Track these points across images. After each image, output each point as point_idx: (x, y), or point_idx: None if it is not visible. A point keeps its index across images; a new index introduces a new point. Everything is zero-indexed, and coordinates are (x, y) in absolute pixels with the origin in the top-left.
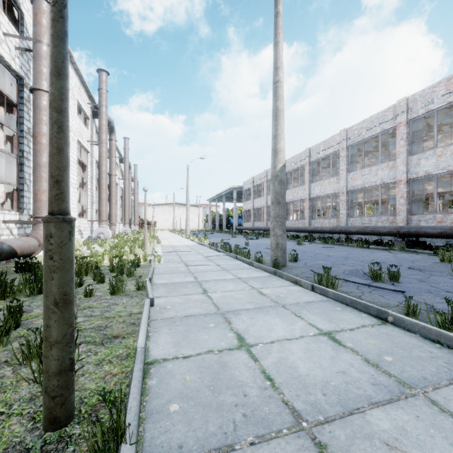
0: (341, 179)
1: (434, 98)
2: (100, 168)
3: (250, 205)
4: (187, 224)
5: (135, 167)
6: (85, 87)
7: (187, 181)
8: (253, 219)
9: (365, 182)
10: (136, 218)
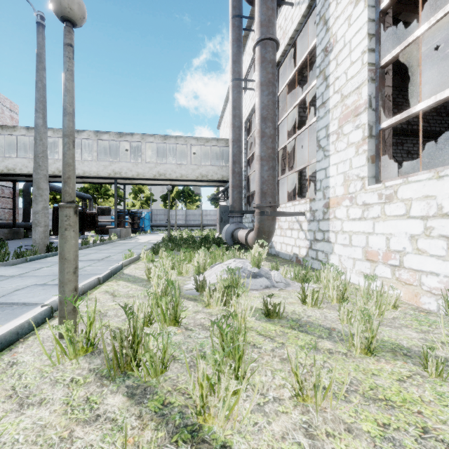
0: None
1: None
2: None
3: None
4: None
5: None
6: None
7: None
8: None
9: None
10: None
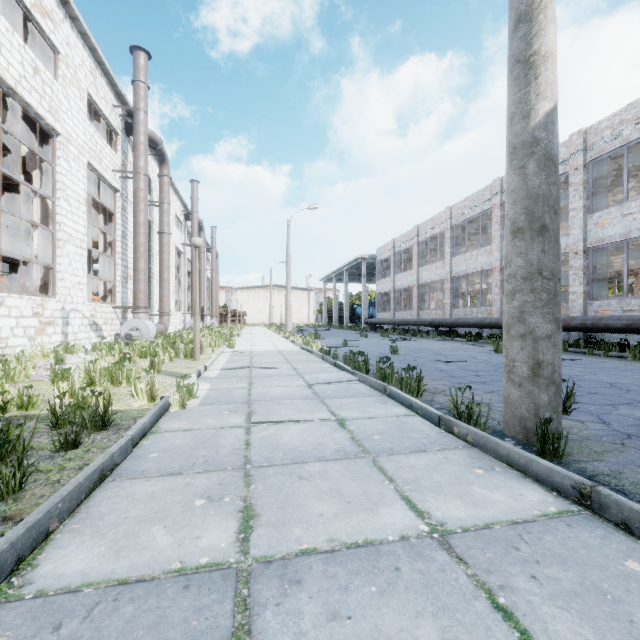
0: (572, 227)
1: None
2: (134, 216)
3: (389, 285)
4: (288, 314)
5: (213, 230)
6: (107, 75)
7: (287, 246)
8: (393, 307)
9: (631, 229)
10: (215, 306)
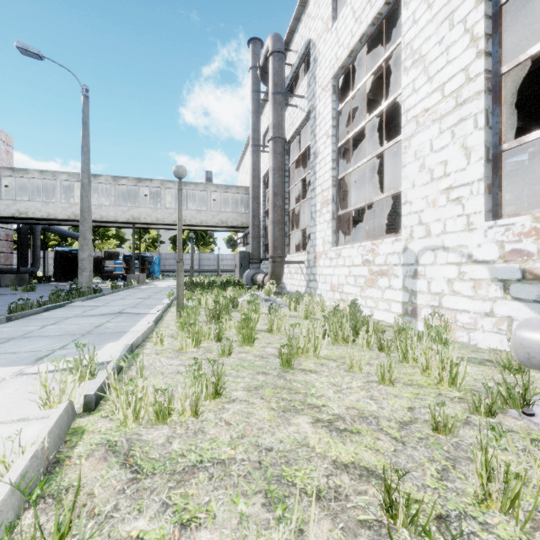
0: None
1: None
2: None
3: None
4: None
5: None
6: None
7: None
8: None
9: None
10: None
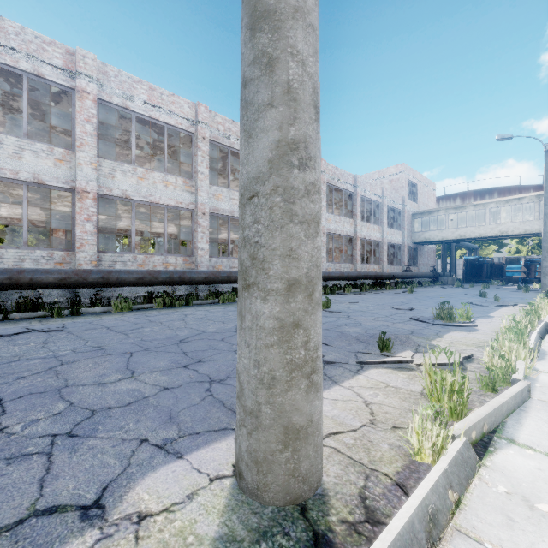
0: (323, 216)
1: (367, 190)
2: None
3: None
4: None
5: None
6: None
7: None
8: None
9: (337, 229)
10: None
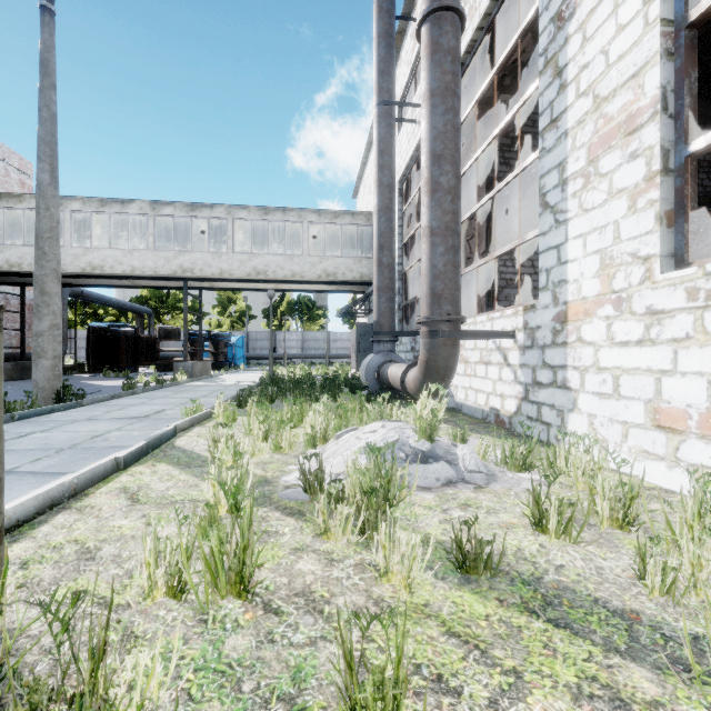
0: None
1: None
2: None
3: None
4: None
5: None
6: None
7: None
8: None
9: None
10: None
